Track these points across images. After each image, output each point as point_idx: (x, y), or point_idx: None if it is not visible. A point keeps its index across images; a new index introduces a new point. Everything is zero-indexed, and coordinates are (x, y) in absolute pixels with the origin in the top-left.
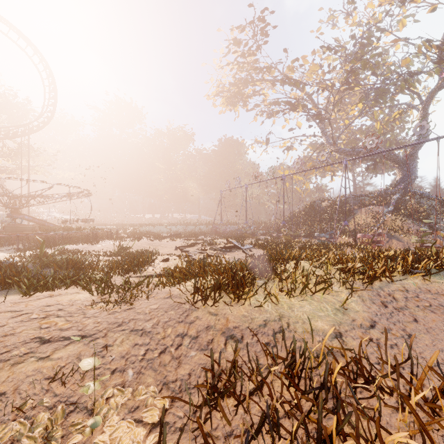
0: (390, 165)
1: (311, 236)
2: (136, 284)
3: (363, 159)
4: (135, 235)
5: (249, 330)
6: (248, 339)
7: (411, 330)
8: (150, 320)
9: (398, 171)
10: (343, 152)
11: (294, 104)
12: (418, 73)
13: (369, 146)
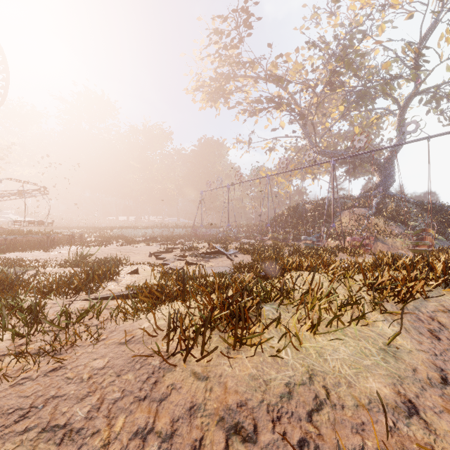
0: (367, 169)
1: (296, 240)
2: (80, 316)
3: (344, 162)
4: (104, 239)
5: (265, 409)
6: (267, 432)
7: None
8: (87, 398)
9: (377, 174)
10: (325, 154)
11: (278, 102)
12: (398, 78)
13: (358, 145)
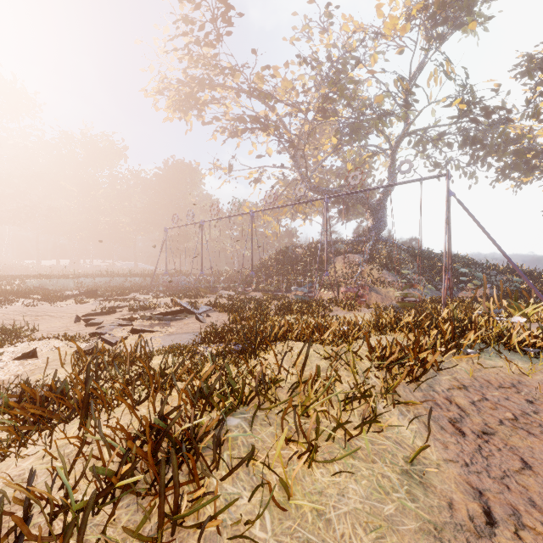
0: (359, 212)
1: (285, 290)
2: None
3: (336, 201)
4: (3, 296)
5: None
6: None
7: (542, 500)
8: None
9: (370, 217)
10: (317, 191)
11: (264, 123)
12: (390, 114)
13: (352, 182)
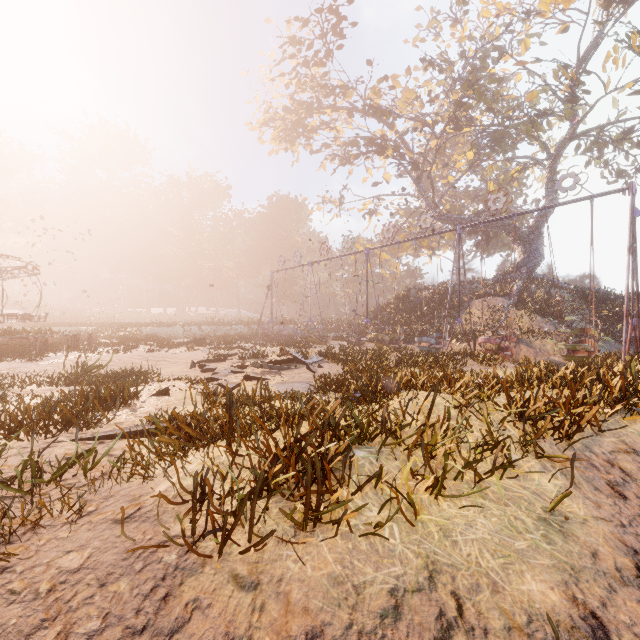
0: (504, 243)
1: (406, 341)
2: (58, 471)
3: (473, 231)
4: (125, 342)
5: None
6: None
7: None
8: (37, 634)
9: (519, 249)
10: (447, 220)
11: (381, 144)
12: (548, 114)
13: (494, 207)
